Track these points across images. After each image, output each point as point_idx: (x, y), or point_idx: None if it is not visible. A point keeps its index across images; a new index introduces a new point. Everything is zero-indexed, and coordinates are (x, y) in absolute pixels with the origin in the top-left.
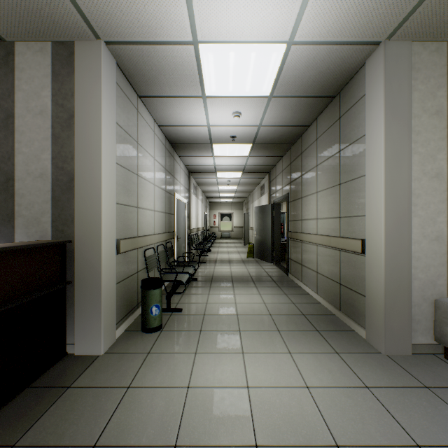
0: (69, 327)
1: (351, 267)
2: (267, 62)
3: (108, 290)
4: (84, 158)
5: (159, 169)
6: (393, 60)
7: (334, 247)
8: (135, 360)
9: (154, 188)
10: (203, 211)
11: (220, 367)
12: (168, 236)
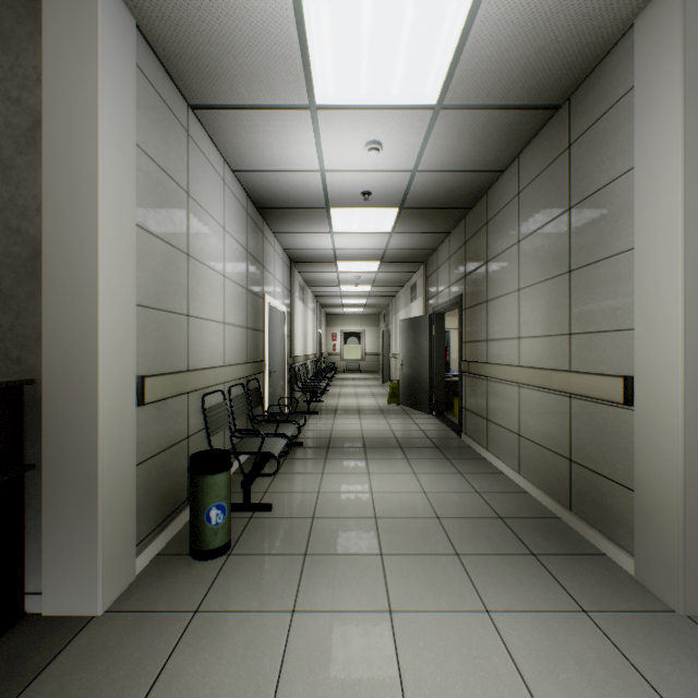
0: (32, 558)
1: (596, 430)
2: (436, 24)
3: (114, 481)
4: (62, 209)
5: (234, 250)
6: None
7: (559, 390)
8: (165, 632)
9: (224, 283)
10: (315, 328)
11: (344, 650)
12: (251, 369)
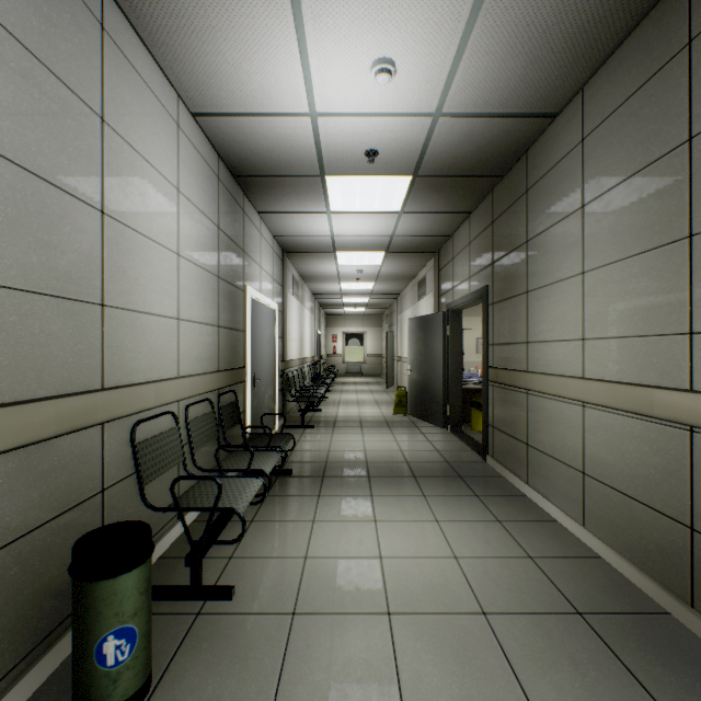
0: None
1: None
2: None
3: None
4: None
5: (196, 222)
6: None
7: (671, 420)
8: None
9: (177, 264)
10: (313, 329)
11: None
12: (224, 378)
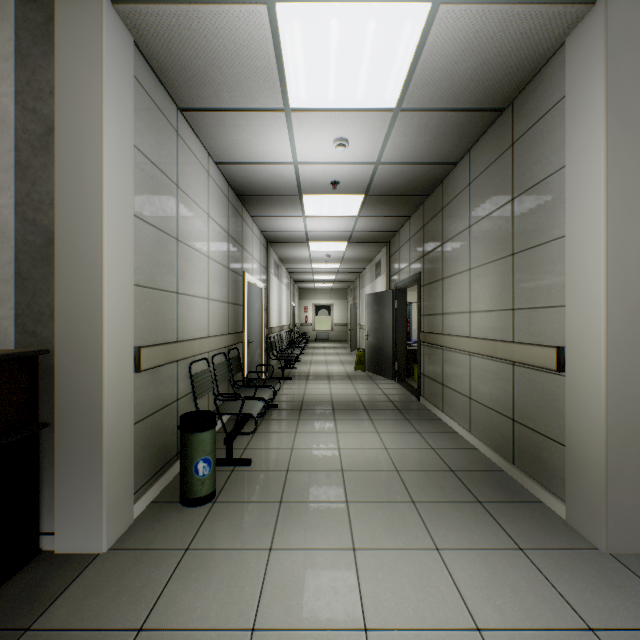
0: (46, 503)
1: (534, 394)
2: (394, 41)
3: (116, 437)
4: (72, 204)
5: (217, 233)
6: (621, 29)
7: (504, 359)
8: (161, 566)
9: (208, 263)
10: (289, 301)
11: (314, 580)
12: (232, 339)
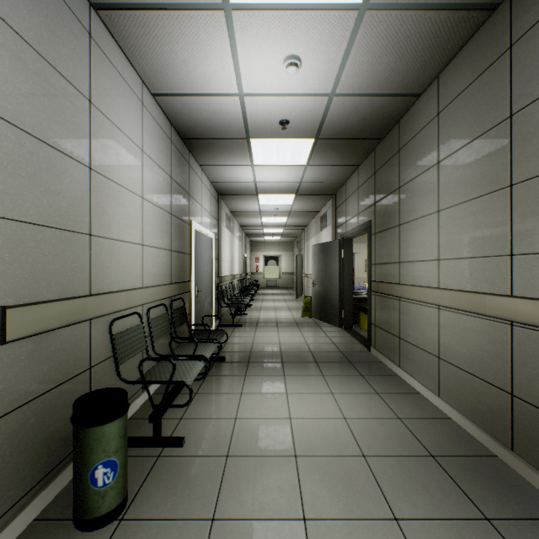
0: None
1: None
2: None
3: None
4: None
5: (155, 173)
6: None
7: (498, 317)
8: None
9: (142, 204)
10: (241, 252)
11: None
12: (175, 289)
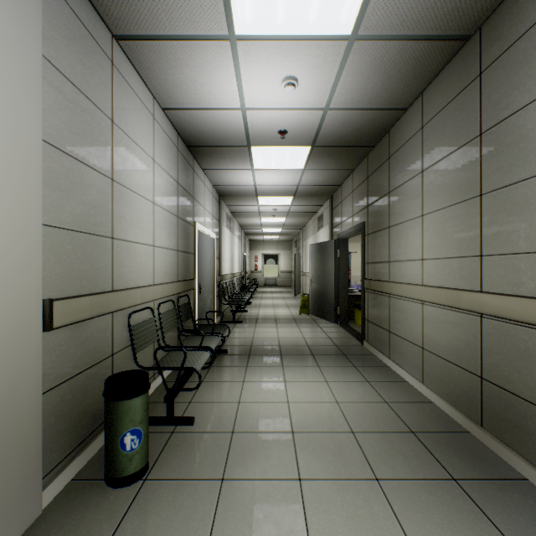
0: None
1: (513, 352)
2: None
3: (9, 417)
4: None
5: (164, 180)
6: None
7: (470, 310)
8: None
9: (153, 209)
10: (241, 252)
11: None
12: (182, 286)
